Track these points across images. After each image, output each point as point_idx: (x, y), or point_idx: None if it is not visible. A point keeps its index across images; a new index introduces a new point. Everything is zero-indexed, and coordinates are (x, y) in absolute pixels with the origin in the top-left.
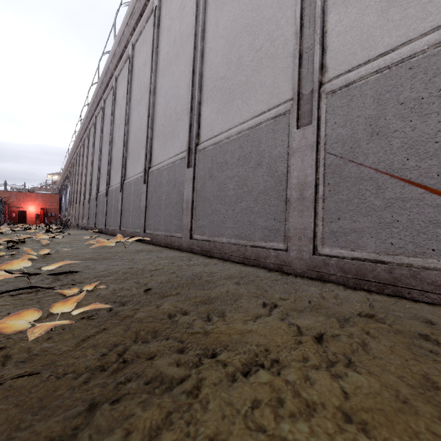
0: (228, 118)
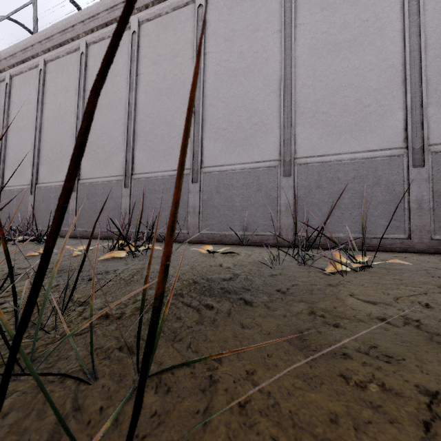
0: None
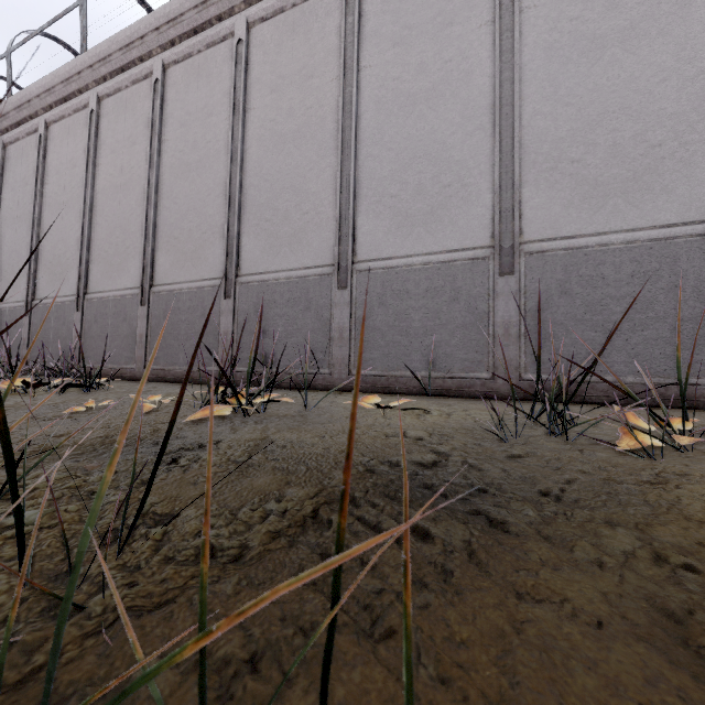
0: (7, 296)
